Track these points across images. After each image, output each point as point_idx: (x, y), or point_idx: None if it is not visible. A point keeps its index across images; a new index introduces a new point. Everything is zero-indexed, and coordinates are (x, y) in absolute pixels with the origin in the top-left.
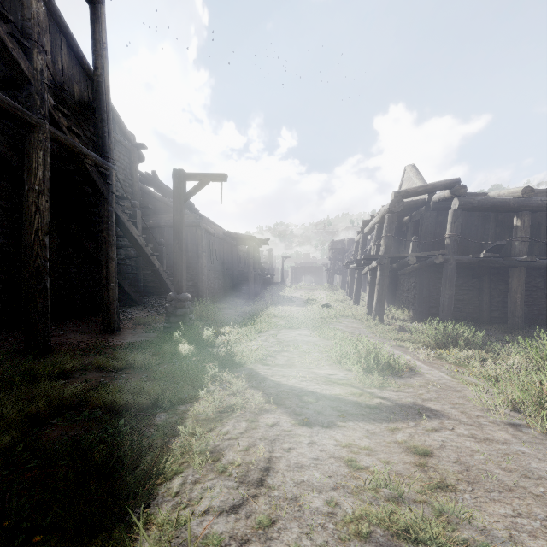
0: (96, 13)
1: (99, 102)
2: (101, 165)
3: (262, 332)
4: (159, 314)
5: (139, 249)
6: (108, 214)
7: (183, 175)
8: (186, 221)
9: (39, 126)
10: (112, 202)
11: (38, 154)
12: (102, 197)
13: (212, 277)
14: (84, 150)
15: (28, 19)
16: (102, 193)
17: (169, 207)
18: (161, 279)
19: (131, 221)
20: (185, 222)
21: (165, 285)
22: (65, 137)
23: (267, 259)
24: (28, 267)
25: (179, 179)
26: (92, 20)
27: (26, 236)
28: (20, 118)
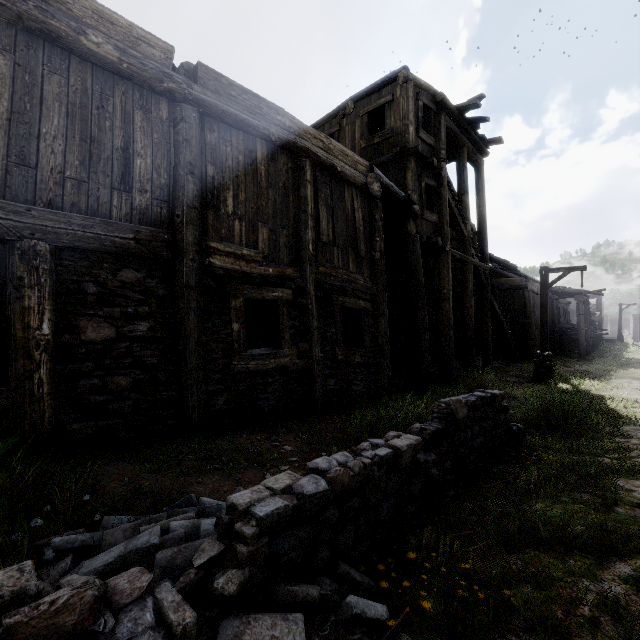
0: (479, 173)
1: (481, 228)
2: (484, 268)
3: (623, 386)
4: (502, 365)
5: (496, 318)
6: (486, 298)
7: (547, 270)
8: (512, 285)
9: (469, 261)
10: (488, 290)
11: (469, 276)
12: (483, 287)
13: (536, 334)
14: (480, 264)
15: (464, 207)
16: (484, 286)
17: (494, 273)
18: (506, 338)
19: (494, 299)
20: (511, 285)
21: (507, 342)
22: (475, 261)
23: (595, 309)
24: (467, 335)
25: (544, 274)
26: (477, 178)
27: (466, 319)
28: (465, 261)
